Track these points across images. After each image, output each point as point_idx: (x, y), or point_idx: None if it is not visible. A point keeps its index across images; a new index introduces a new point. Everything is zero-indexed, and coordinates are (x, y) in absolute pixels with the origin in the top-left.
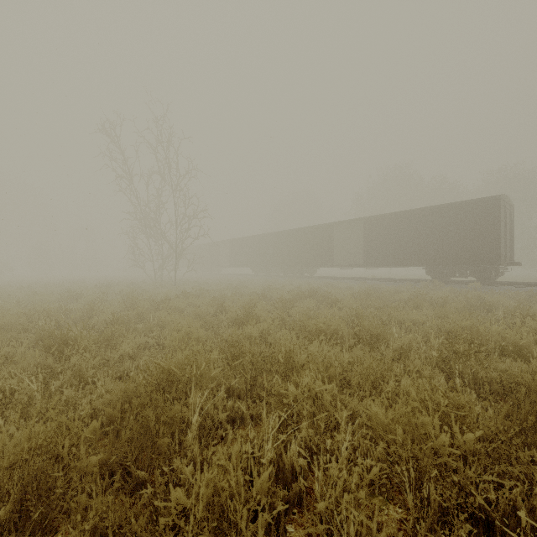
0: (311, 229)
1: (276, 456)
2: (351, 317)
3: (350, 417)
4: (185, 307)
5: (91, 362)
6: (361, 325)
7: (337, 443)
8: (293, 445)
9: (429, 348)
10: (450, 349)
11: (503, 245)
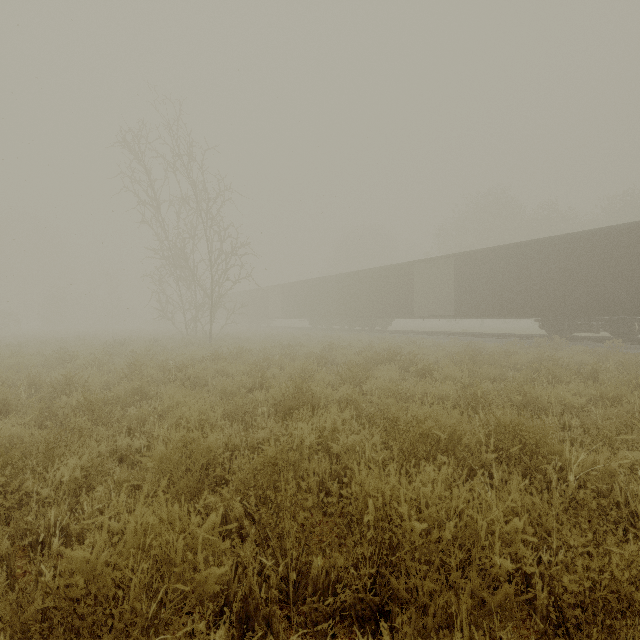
0: (385, 270)
1: None
2: (466, 400)
3: None
4: (213, 376)
5: None
6: (498, 424)
7: None
8: None
9: None
10: None
11: None
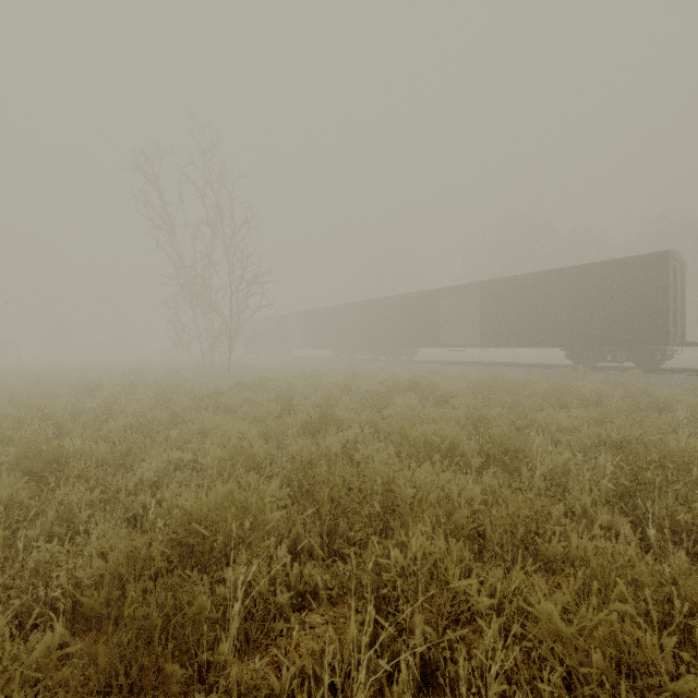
0: (410, 297)
1: (372, 681)
2: (473, 421)
3: (490, 599)
4: (240, 404)
5: (88, 498)
6: (490, 436)
7: (477, 660)
8: (402, 673)
9: (599, 476)
10: (628, 475)
11: (673, 318)
